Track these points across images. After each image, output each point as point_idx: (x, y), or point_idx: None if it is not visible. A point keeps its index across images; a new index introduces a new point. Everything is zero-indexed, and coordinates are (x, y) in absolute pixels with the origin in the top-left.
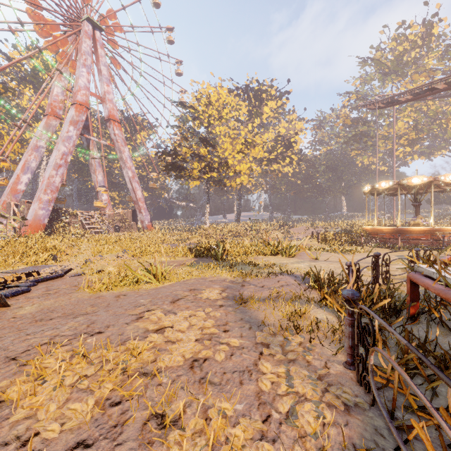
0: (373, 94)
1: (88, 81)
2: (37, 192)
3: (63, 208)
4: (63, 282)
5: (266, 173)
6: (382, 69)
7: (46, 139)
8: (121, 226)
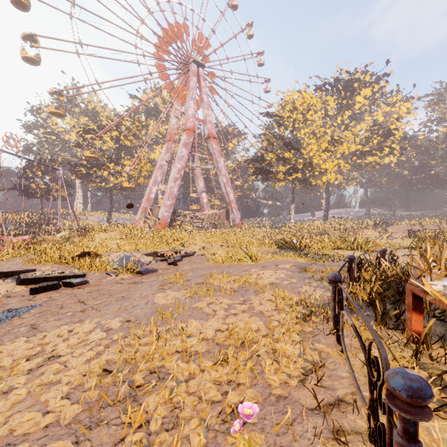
0: None
1: (194, 110)
2: (163, 199)
3: (178, 211)
4: (195, 258)
5: (359, 167)
6: None
7: (167, 159)
8: (217, 224)
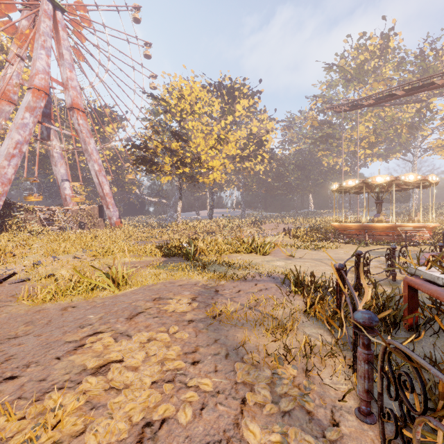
0: (337, 98)
1: (47, 64)
2: None
3: (17, 203)
4: None
5: (238, 171)
6: (346, 76)
7: None
8: (86, 223)
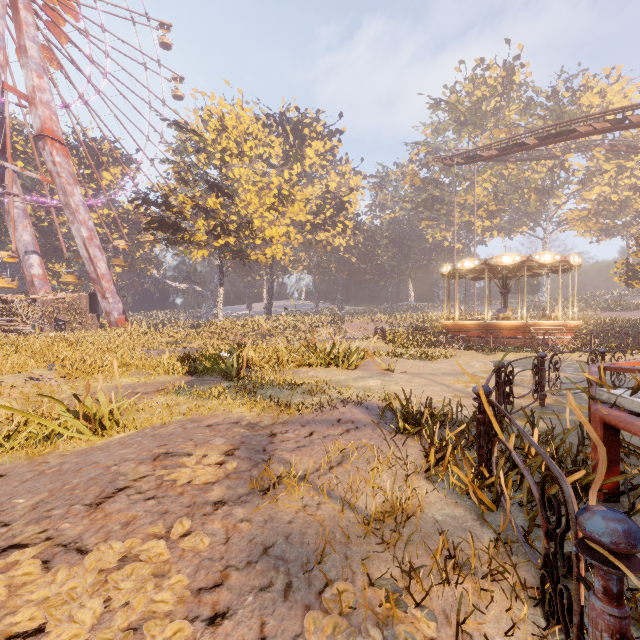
0: (446, 148)
1: None
2: None
3: None
4: None
5: (309, 245)
6: (458, 117)
7: None
8: (68, 321)
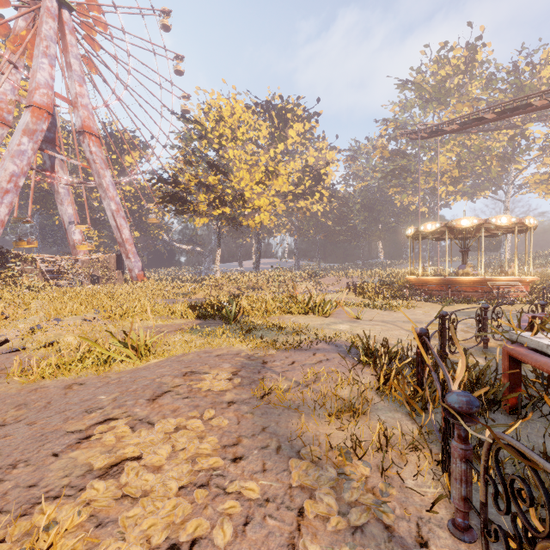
0: (413, 123)
1: (51, 77)
2: None
3: (12, 251)
4: None
5: (291, 211)
6: (424, 95)
7: None
8: (101, 276)
